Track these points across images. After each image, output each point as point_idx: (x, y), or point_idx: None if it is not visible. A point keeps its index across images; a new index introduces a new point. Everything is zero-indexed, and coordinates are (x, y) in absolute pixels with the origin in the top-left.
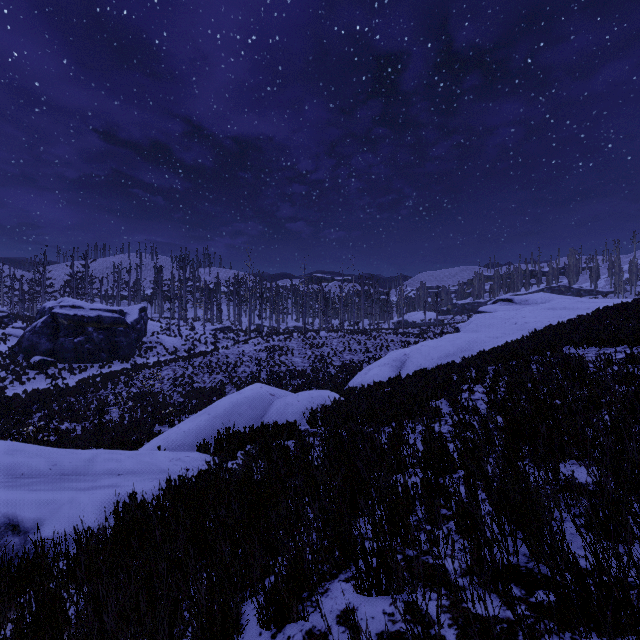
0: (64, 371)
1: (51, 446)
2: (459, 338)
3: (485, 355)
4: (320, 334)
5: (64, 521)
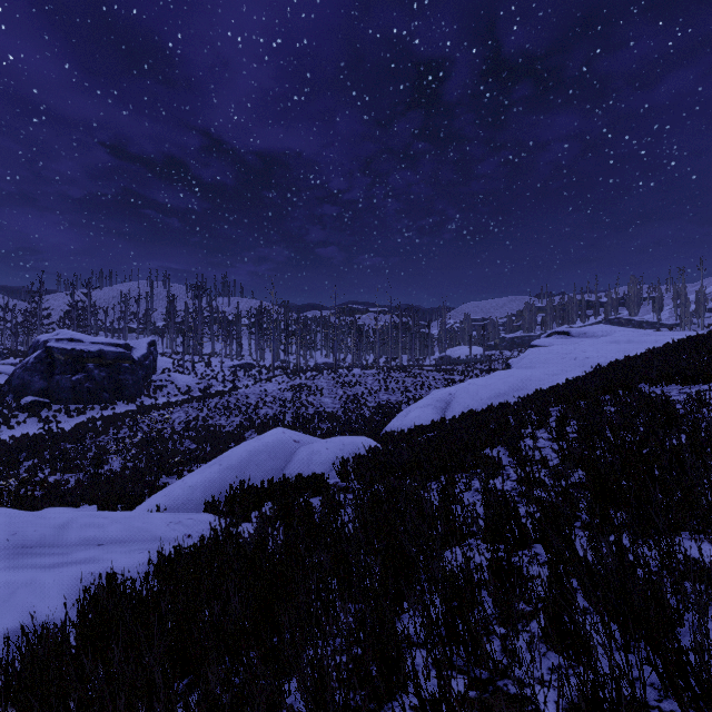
0: (60, 413)
1: (34, 503)
2: (512, 375)
3: (545, 394)
4: (353, 371)
5: (17, 611)
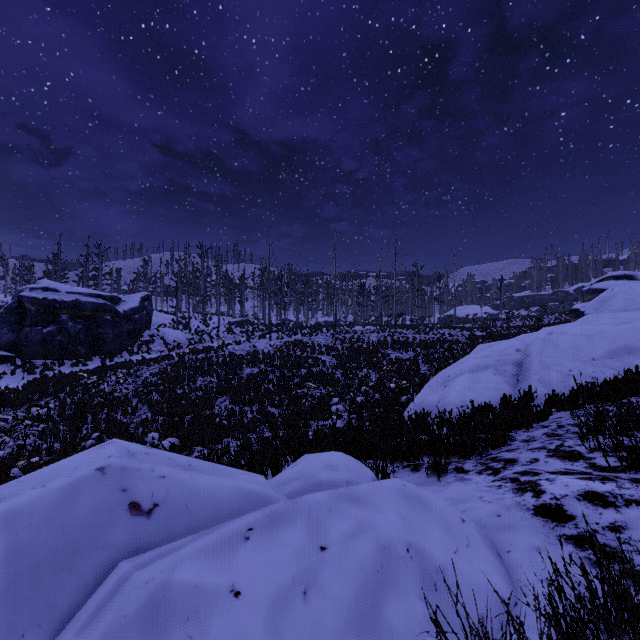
0: (16, 369)
1: None
2: (634, 318)
3: None
4: (354, 328)
5: None
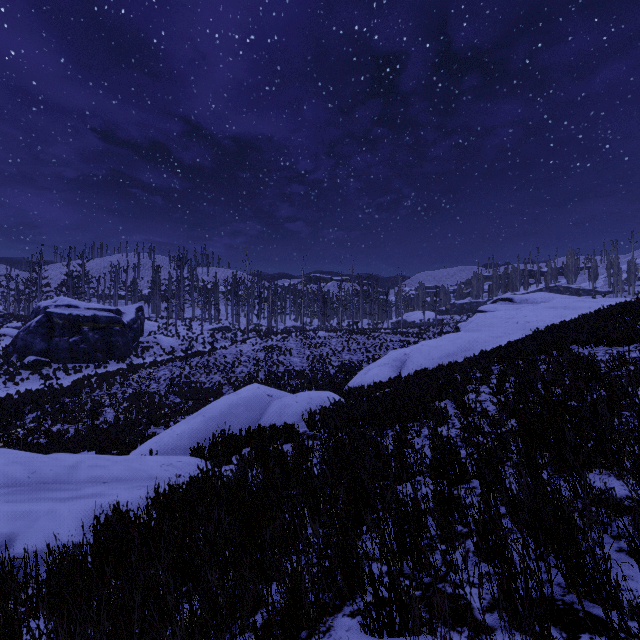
0: (59, 371)
1: (40, 449)
2: (460, 337)
3: (488, 355)
4: (319, 334)
5: (40, 536)
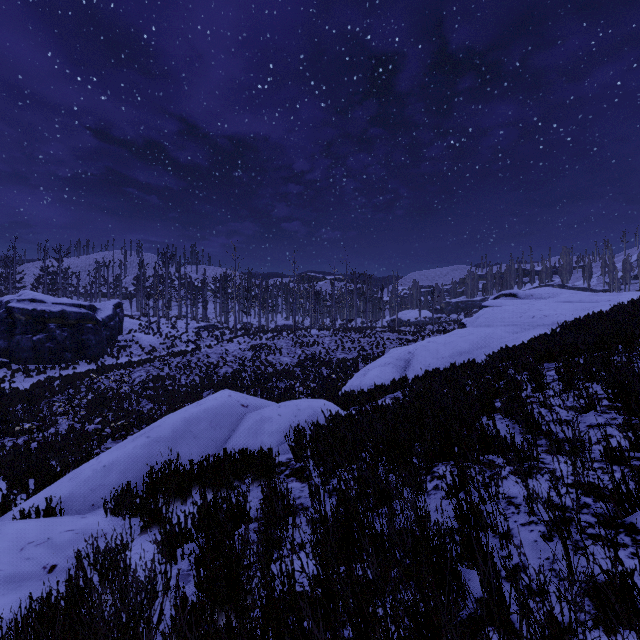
0: (17, 373)
1: None
2: (472, 333)
3: (522, 351)
4: (311, 332)
5: None
